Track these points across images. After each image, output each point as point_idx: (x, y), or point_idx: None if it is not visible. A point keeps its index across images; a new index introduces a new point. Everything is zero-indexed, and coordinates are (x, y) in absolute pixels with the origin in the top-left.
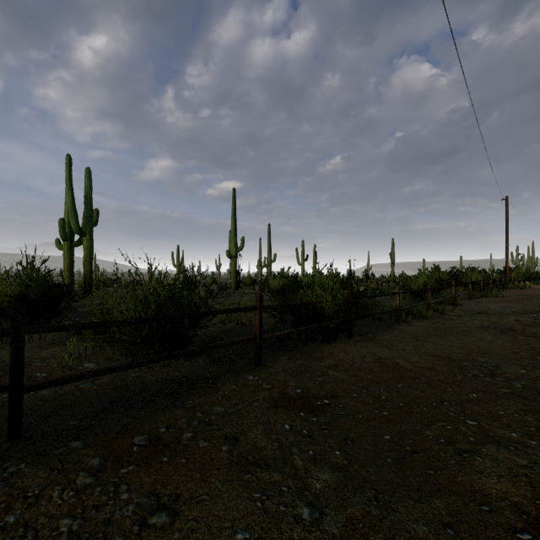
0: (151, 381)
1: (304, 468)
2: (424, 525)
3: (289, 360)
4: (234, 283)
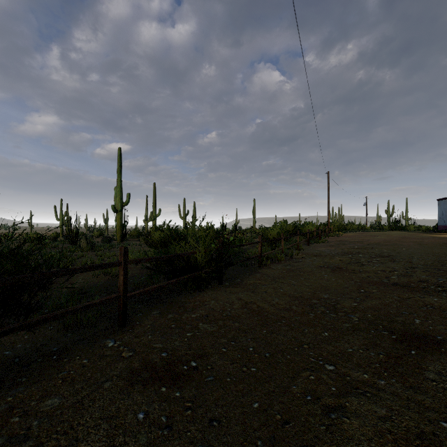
0: None
1: None
2: None
3: (160, 315)
4: (120, 236)
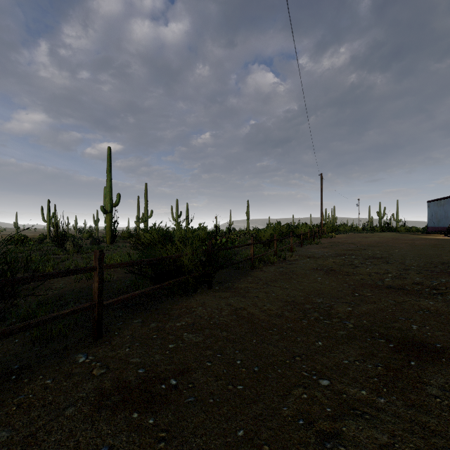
0: None
1: None
2: None
3: (142, 323)
4: (110, 237)
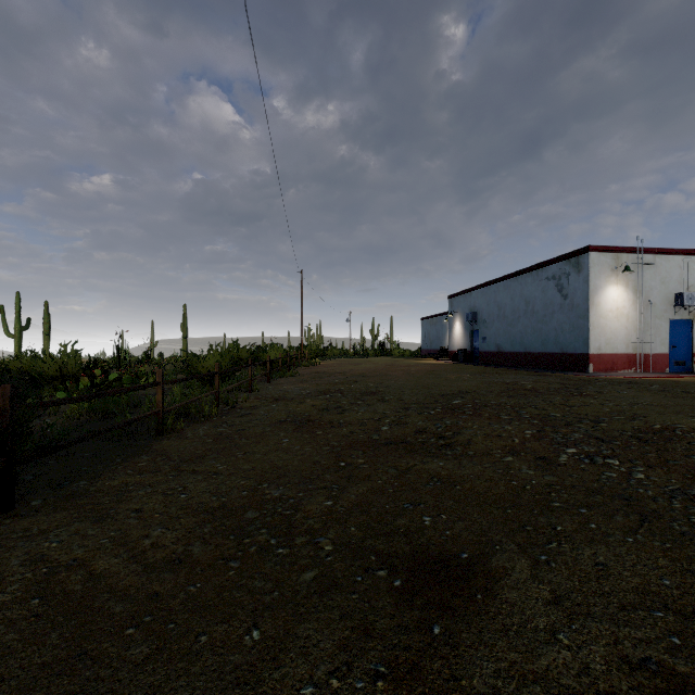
0: None
1: None
2: None
3: None
4: None
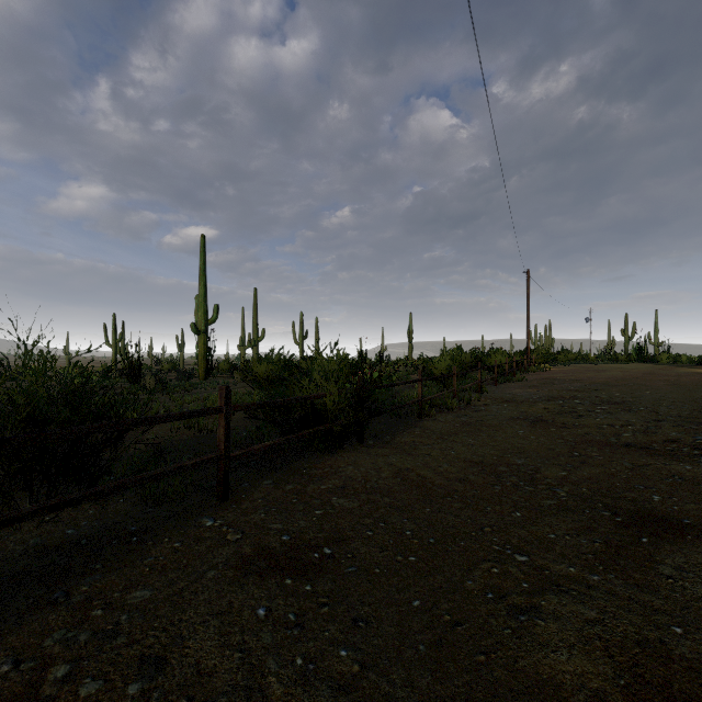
0: (11, 555)
1: (285, 701)
2: None
3: (275, 485)
4: (204, 370)
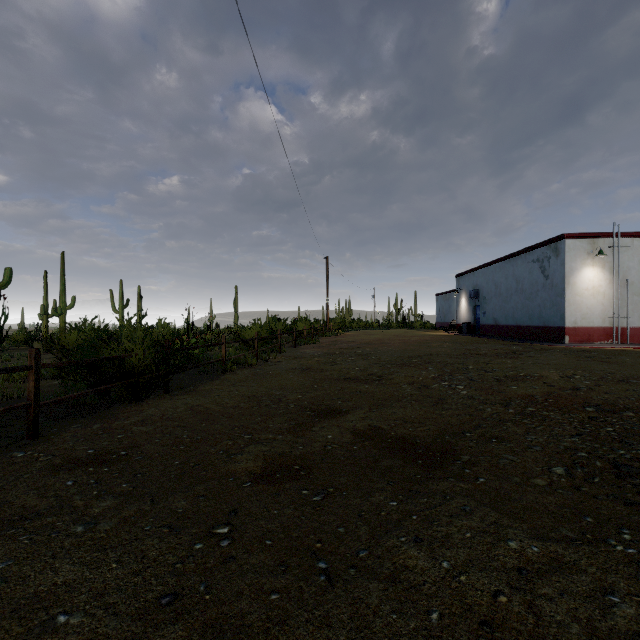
0: None
1: (85, 505)
2: (185, 501)
3: (84, 427)
4: None
